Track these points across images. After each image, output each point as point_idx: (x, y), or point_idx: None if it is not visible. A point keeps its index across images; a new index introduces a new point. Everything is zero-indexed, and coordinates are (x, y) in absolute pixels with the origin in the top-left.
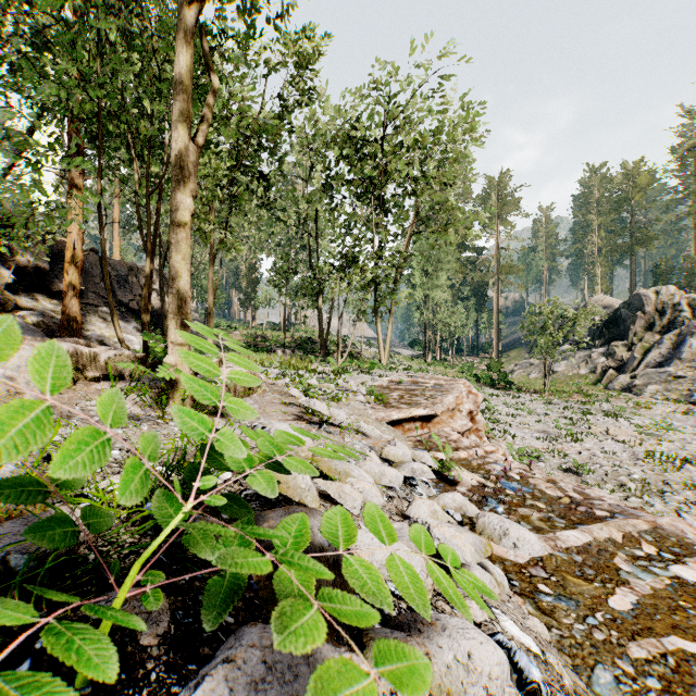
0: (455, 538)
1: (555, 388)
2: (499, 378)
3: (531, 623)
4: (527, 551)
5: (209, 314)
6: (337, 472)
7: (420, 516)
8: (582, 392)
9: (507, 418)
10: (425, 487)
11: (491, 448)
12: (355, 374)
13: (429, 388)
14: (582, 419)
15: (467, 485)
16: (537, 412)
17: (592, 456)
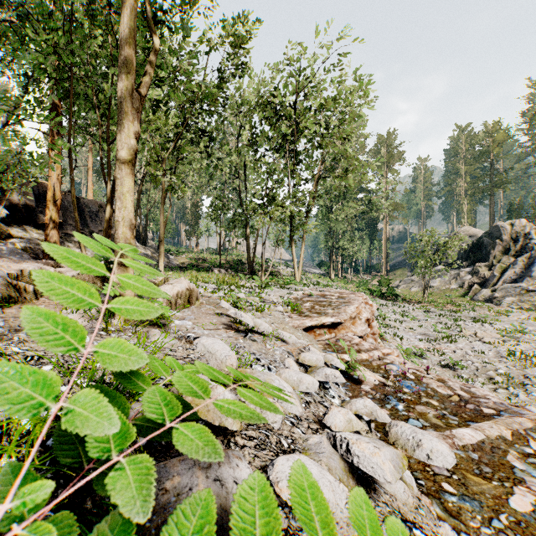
0: (374, 456)
1: (432, 299)
2: (388, 292)
3: (443, 531)
4: (441, 463)
5: (160, 242)
6: (259, 383)
7: (336, 425)
8: (453, 302)
9: (395, 323)
10: (335, 387)
11: (387, 351)
12: (275, 289)
13: (334, 300)
14: (454, 324)
15: (370, 384)
16: (419, 319)
17: (464, 354)
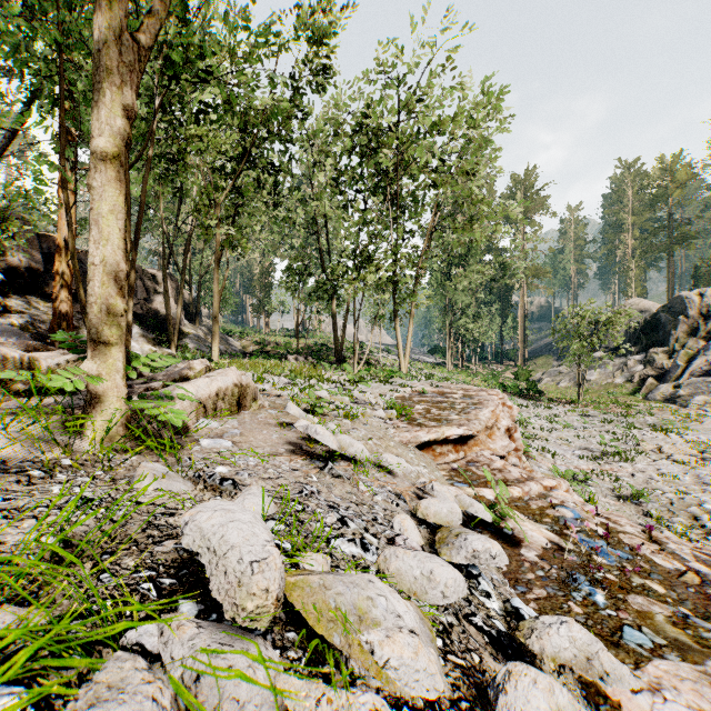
0: None
1: (589, 399)
2: (528, 388)
3: None
4: None
5: (214, 318)
6: (340, 617)
7: None
8: (620, 402)
9: (541, 432)
10: None
11: (551, 483)
12: (372, 383)
13: (458, 401)
14: (626, 434)
15: (535, 547)
16: (574, 426)
17: (648, 479)
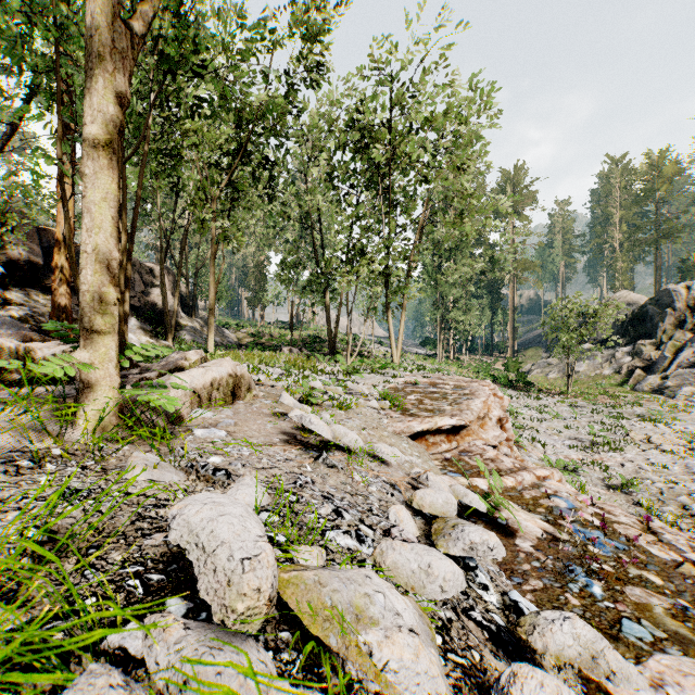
0: None
1: (578, 390)
2: (517, 379)
3: None
4: None
5: (210, 310)
6: (336, 615)
7: None
8: (608, 393)
9: (532, 422)
10: None
11: (543, 472)
12: (365, 374)
13: (450, 391)
14: (615, 424)
15: (530, 537)
16: (564, 416)
17: (637, 469)
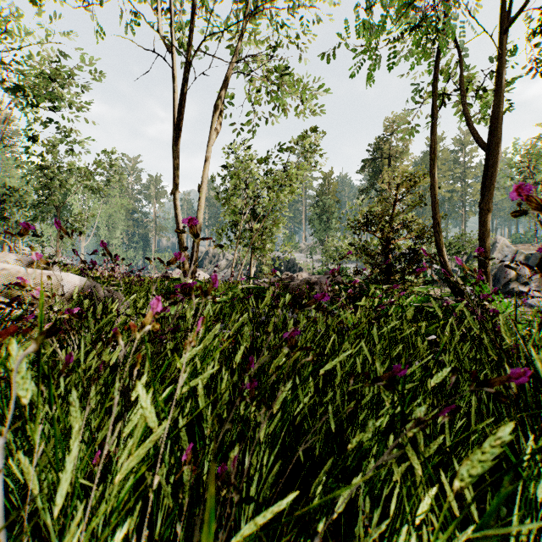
0: None
1: None
2: None
3: None
4: None
5: None
6: None
7: None
8: None
9: None
10: None
11: None
12: None
13: None
14: None
15: None
16: None
17: None
